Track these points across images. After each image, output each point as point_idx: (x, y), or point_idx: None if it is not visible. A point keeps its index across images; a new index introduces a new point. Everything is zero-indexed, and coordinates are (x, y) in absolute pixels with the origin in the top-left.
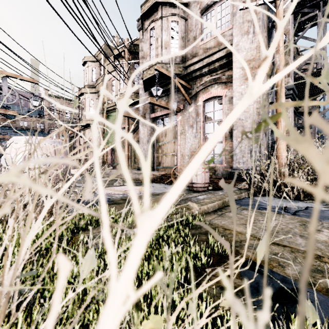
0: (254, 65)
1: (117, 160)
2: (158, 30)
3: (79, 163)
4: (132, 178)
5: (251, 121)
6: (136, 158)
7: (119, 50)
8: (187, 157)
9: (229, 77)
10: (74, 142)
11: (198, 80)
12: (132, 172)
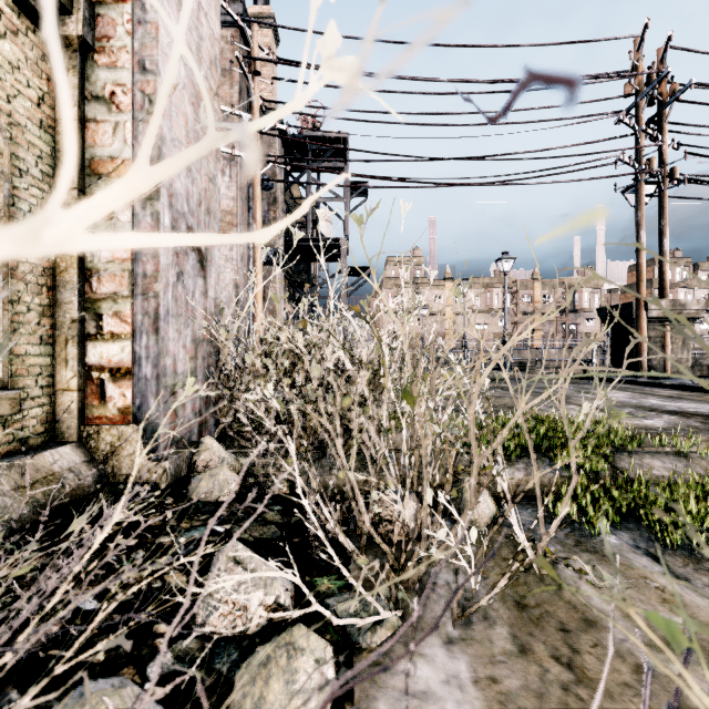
0: (232, 220)
1: None
2: None
3: None
4: None
5: (227, 294)
6: None
7: None
8: None
9: None
10: None
11: None
12: None
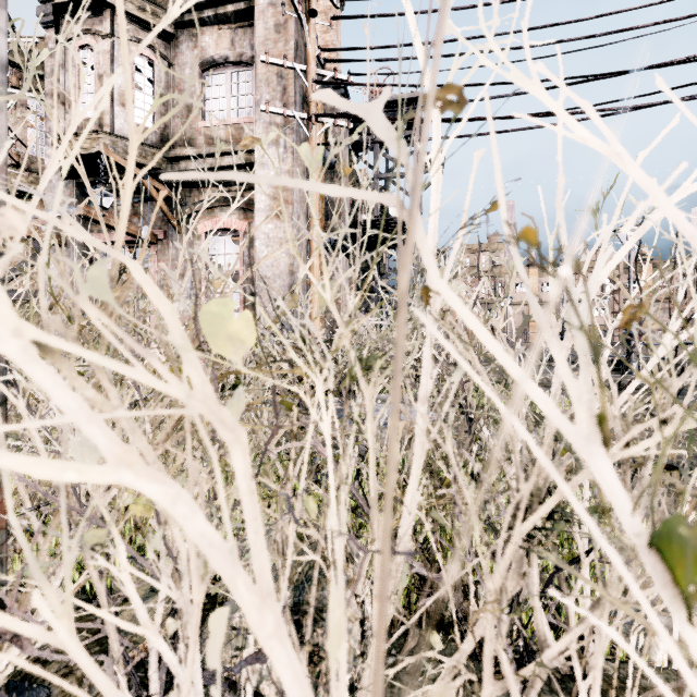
0: (286, 197)
1: None
2: (104, 59)
3: None
4: None
5: (281, 283)
6: None
7: None
8: None
9: (251, 202)
10: None
11: (196, 192)
12: None
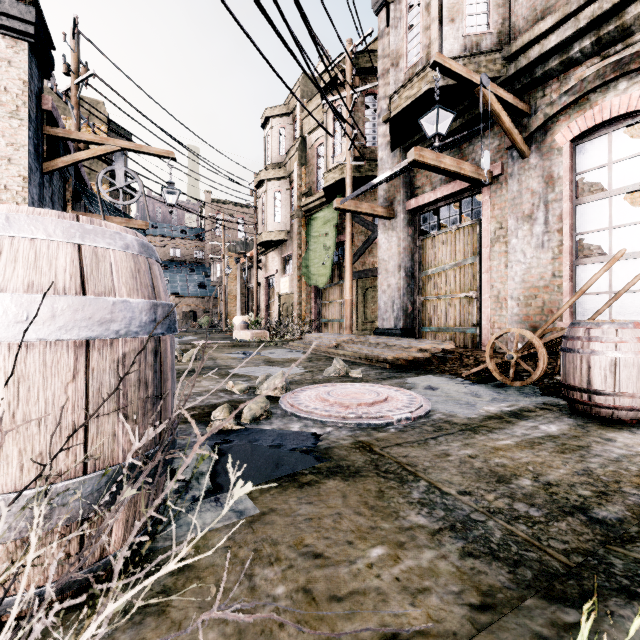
0: None
1: (328, 311)
2: None
3: (257, 319)
4: (366, 355)
5: None
6: (369, 308)
7: (332, 72)
8: (515, 302)
9: None
10: (248, 279)
11: (554, 84)
12: (365, 341)
